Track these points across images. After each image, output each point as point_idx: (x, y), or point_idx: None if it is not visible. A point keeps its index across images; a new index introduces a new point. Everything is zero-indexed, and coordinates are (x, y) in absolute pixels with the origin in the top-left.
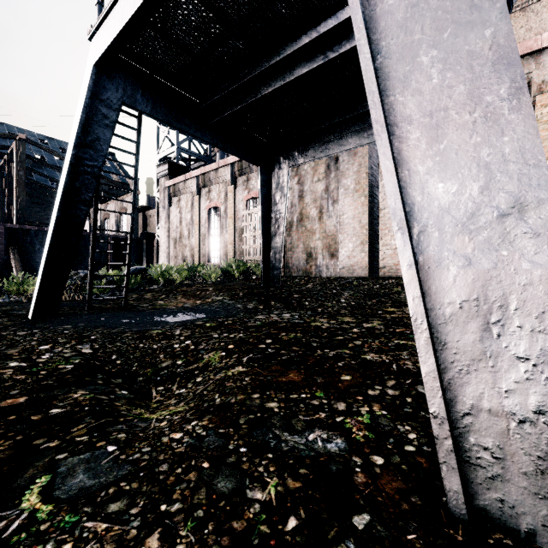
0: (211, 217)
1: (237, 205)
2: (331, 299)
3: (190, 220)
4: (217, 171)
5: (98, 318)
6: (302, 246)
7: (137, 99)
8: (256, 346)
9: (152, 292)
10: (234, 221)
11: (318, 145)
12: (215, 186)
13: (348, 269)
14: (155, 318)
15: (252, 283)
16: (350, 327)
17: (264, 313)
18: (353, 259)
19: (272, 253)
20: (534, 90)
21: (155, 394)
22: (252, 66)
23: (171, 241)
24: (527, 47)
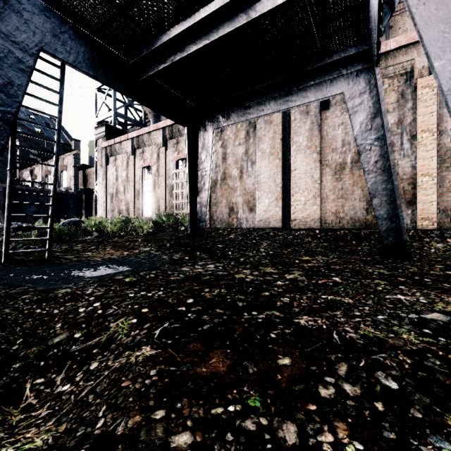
0: (144, 175)
1: (168, 164)
2: (252, 248)
3: (125, 177)
4: (150, 134)
5: (8, 273)
6: (225, 201)
7: (58, 47)
8: (174, 309)
9: (84, 243)
10: (165, 179)
11: (239, 110)
12: (148, 147)
13: (264, 221)
14: (73, 272)
15: (180, 234)
16: (274, 279)
17: (188, 264)
18: (269, 212)
19: (199, 206)
20: (416, 74)
21: (28, 391)
22: (177, 24)
23: (108, 196)
24: (410, 38)
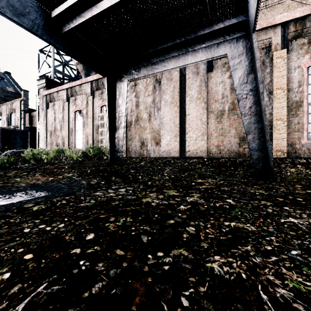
0: (76, 117)
1: (95, 109)
2: (157, 173)
3: (62, 118)
4: (81, 86)
5: None
6: (138, 137)
7: None
8: (67, 252)
9: (19, 170)
10: (92, 120)
11: (148, 66)
12: (79, 96)
13: (167, 152)
14: None
15: (102, 162)
16: (177, 203)
17: (103, 189)
18: (170, 146)
19: (116, 140)
20: (273, 48)
21: None
22: None
23: (48, 132)
24: (269, 22)
